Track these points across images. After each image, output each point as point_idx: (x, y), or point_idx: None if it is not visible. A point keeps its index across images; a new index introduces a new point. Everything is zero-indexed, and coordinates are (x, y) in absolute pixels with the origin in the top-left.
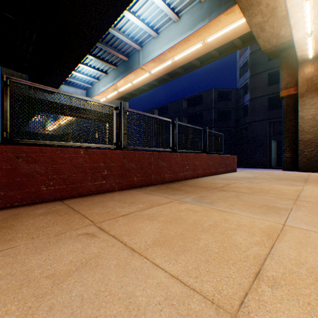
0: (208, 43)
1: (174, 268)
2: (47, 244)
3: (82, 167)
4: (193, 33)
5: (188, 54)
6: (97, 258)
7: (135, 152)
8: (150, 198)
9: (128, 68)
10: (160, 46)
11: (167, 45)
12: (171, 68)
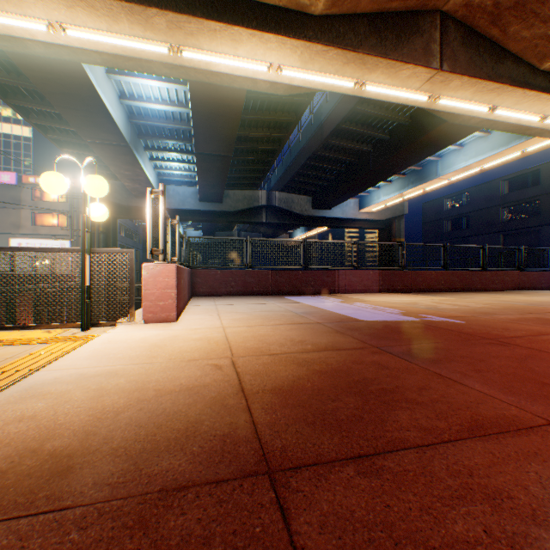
0: (529, 150)
1: (484, 297)
2: (448, 295)
3: (432, 279)
4: (506, 149)
5: (501, 160)
6: (465, 296)
7: (456, 272)
8: (470, 293)
9: (421, 178)
10: (465, 159)
11: (474, 159)
12: (477, 172)
